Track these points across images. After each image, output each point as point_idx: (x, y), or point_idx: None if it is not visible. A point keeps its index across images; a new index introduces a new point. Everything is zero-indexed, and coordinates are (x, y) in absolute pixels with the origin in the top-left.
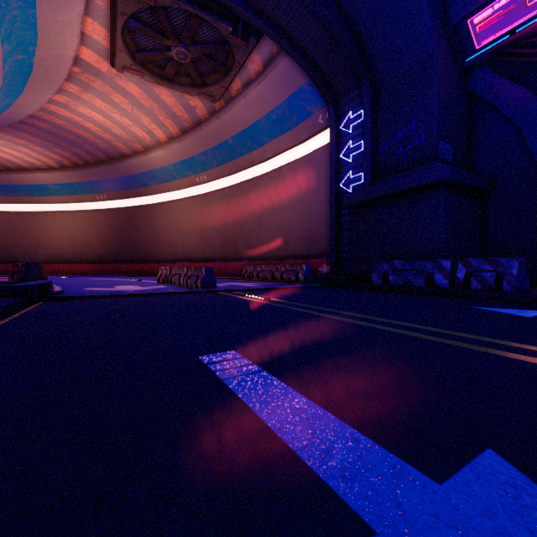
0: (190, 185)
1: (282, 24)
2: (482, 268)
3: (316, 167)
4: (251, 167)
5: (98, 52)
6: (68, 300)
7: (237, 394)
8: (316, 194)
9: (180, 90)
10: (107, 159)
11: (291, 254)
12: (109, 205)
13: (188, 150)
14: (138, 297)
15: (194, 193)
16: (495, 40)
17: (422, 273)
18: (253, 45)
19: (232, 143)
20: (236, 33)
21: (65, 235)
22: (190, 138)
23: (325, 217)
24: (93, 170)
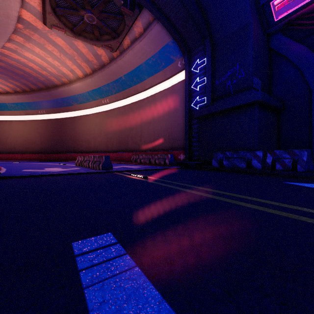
0: (99, 105)
1: (155, 1)
2: (283, 156)
3: (176, 94)
4: (136, 94)
5: (35, 14)
6: (1, 179)
7: None
8: (176, 110)
9: (90, 42)
10: (45, 88)
11: (161, 148)
12: (47, 117)
13: (97, 83)
14: (55, 176)
15: (101, 110)
16: (287, 15)
17: (244, 160)
18: (137, 14)
19: (125, 79)
20: (126, 5)
21: (18, 135)
22: (98, 75)
23: (182, 125)
24: (36, 95)
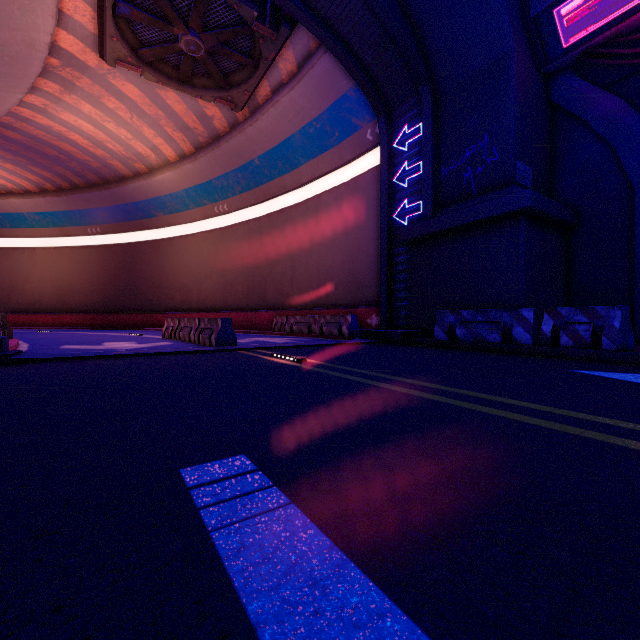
0: (207, 216)
1: (321, 11)
2: (575, 320)
3: (364, 194)
4: (283, 194)
5: (83, 39)
6: (25, 364)
7: (233, 578)
8: (364, 228)
9: (192, 93)
10: (101, 182)
11: (333, 302)
12: (104, 241)
13: (204, 172)
14: (126, 358)
15: (212, 226)
16: (584, 38)
17: (498, 326)
18: (285, 37)
19: (260, 164)
20: (262, 20)
21: (47, 278)
22: (207, 157)
23: (374, 257)
24: (83, 196)
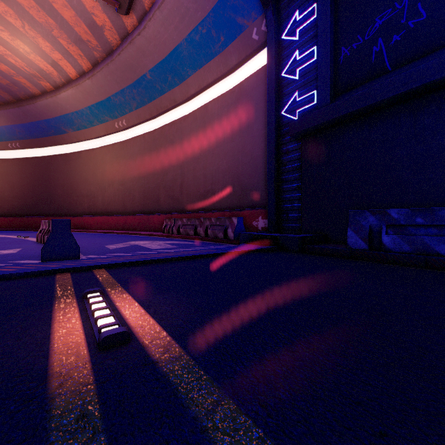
0: (109, 131)
1: None
2: None
3: (249, 98)
4: (173, 108)
5: None
6: None
7: None
8: (249, 131)
9: None
10: (14, 100)
11: (218, 206)
12: (24, 155)
13: (102, 89)
14: None
15: (114, 141)
16: None
17: None
18: None
19: (151, 79)
20: None
21: None
22: (103, 72)
23: (259, 159)
24: None
